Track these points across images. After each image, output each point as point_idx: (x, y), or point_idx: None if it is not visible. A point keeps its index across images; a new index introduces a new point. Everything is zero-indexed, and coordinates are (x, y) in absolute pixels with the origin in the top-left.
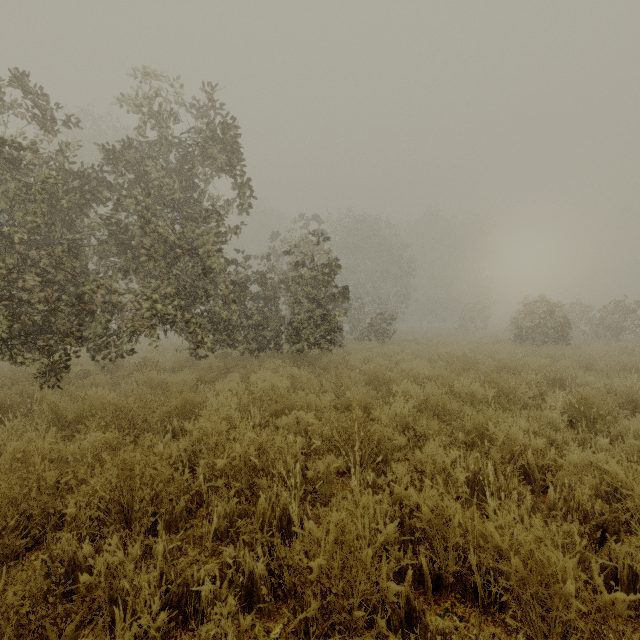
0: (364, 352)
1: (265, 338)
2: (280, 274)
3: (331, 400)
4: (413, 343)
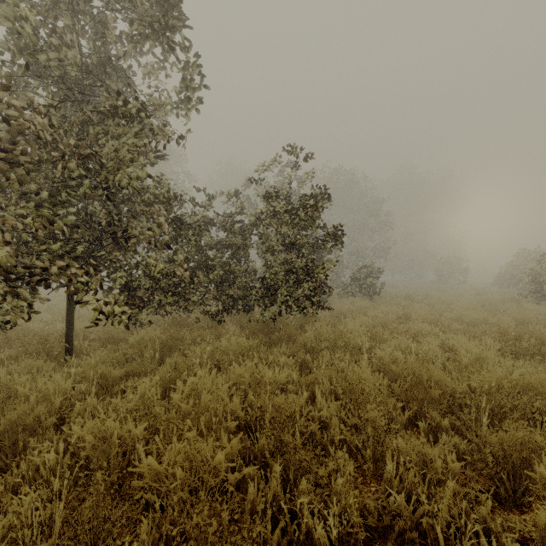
0: (362, 318)
1: (230, 298)
2: (249, 215)
3: (357, 518)
4: (409, 301)
